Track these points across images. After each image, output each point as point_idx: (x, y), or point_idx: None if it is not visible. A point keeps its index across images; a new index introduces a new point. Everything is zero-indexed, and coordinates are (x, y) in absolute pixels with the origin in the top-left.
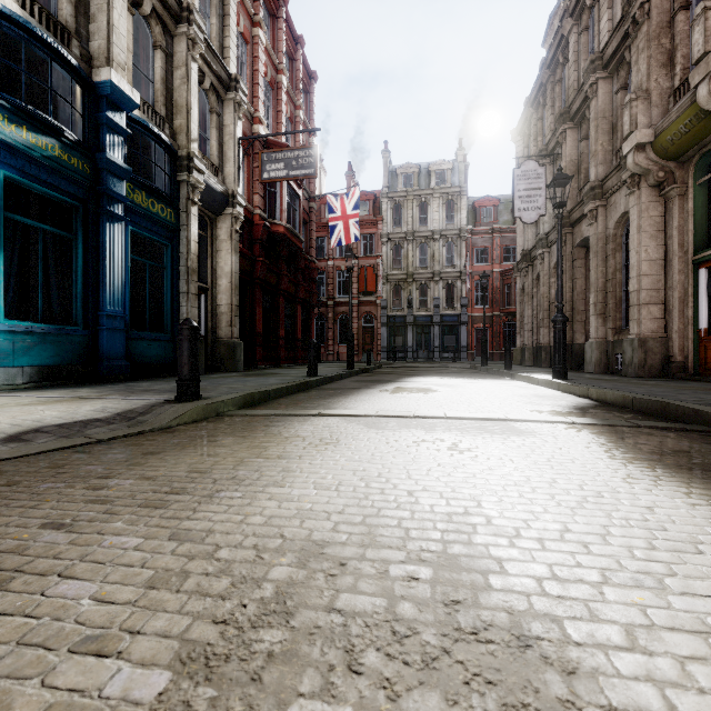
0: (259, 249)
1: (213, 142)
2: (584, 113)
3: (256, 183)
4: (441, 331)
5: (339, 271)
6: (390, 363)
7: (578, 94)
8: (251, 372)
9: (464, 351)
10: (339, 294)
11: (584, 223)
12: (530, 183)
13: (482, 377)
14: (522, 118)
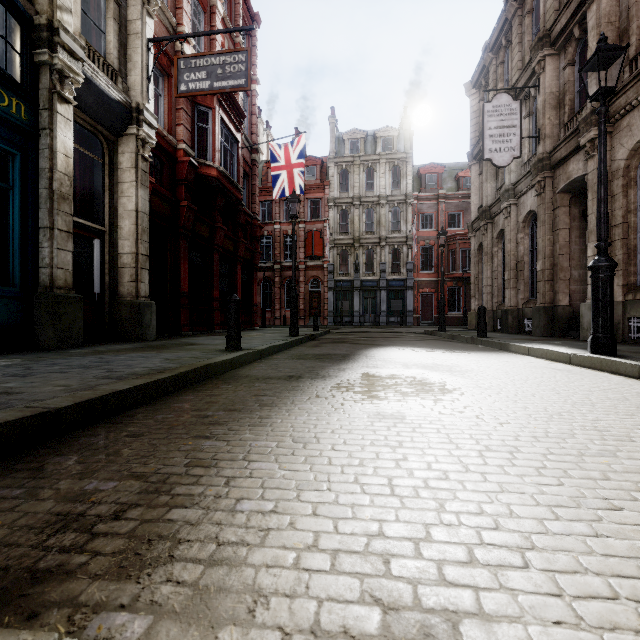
0: (183, 191)
1: (110, 37)
2: (571, 33)
3: (179, 112)
4: (387, 296)
5: (286, 235)
6: (337, 328)
7: (564, 9)
8: (158, 342)
9: (410, 316)
10: (286, 259)
11: (573, 162)
12: (503, 120)
13: (462, 347)
14: (479, 67)
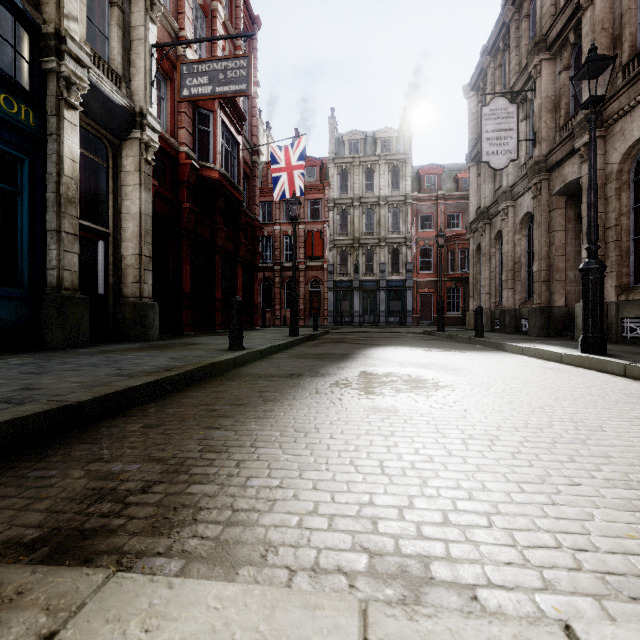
0: (185, 193)
1: (114, 43)
2: (566, 38)
3: (181, 116)
4: (387, 296)
5: (286, 236)
6: (337, 328)
7: (560, 15)
8: (162, 342)
9: (410, 316)
10: (286, 259)
11: (568, 165)
12: (500, 123)
13: (459, 347)
14: (477, 70)
